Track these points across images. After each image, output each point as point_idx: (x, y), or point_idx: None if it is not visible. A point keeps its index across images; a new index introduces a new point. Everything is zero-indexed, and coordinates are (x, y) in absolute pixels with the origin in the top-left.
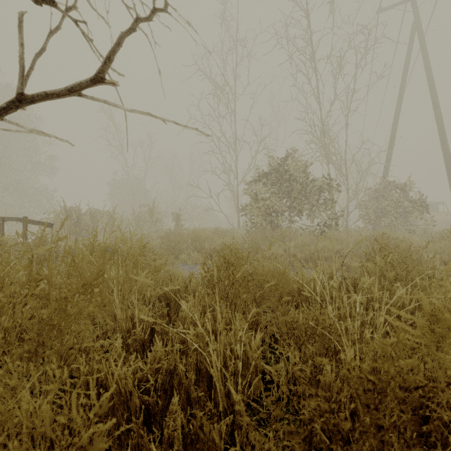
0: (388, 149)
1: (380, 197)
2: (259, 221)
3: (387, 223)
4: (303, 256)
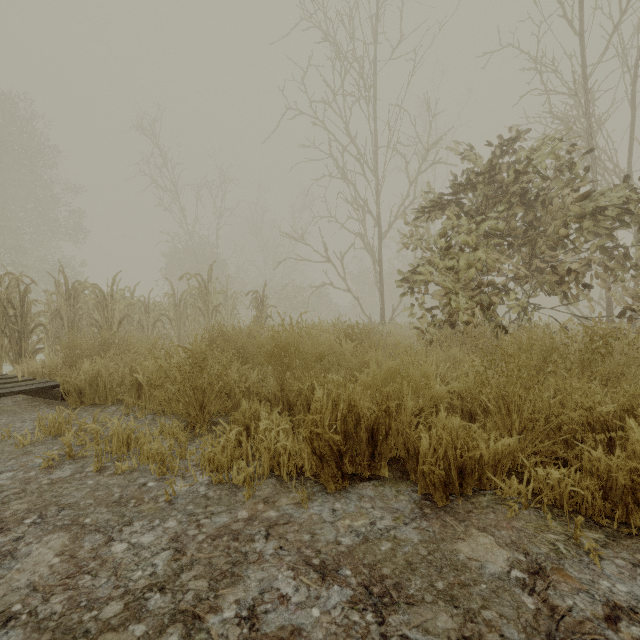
0: None
1: None
2: (462, 304)
3: None
4: None
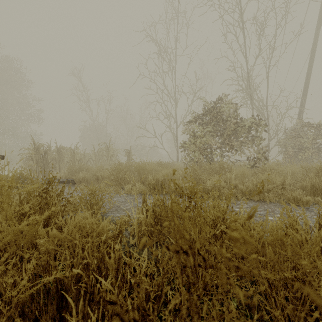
0: (302, 96)
1: (298, 136)
2: (197, 155)
3: (305, 157)
4: (245, 188)
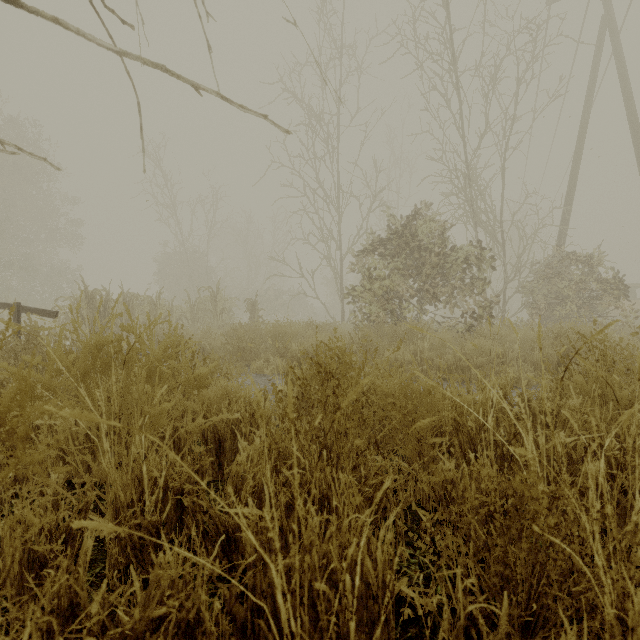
0: (565, 204)
1: (555, 276)
2: (374, 311)
3: (565, 313)
4: (443, 363)
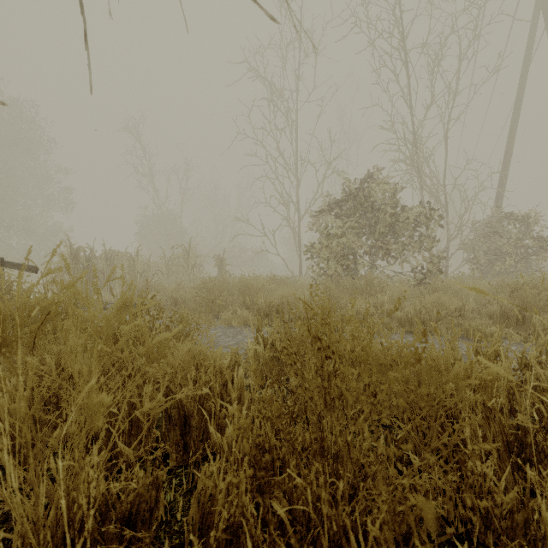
0: (502, 169)
1: (494, 234)
2: (332, 266)
3: (505, 268)
4: (403, 316)
